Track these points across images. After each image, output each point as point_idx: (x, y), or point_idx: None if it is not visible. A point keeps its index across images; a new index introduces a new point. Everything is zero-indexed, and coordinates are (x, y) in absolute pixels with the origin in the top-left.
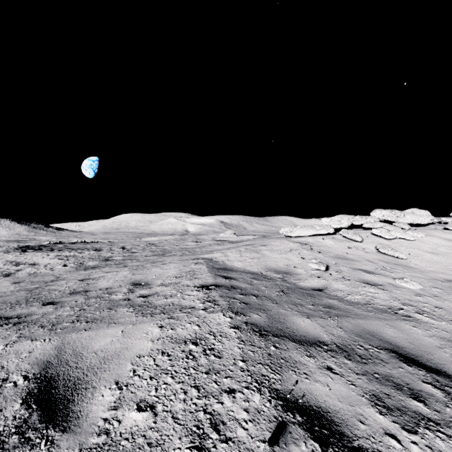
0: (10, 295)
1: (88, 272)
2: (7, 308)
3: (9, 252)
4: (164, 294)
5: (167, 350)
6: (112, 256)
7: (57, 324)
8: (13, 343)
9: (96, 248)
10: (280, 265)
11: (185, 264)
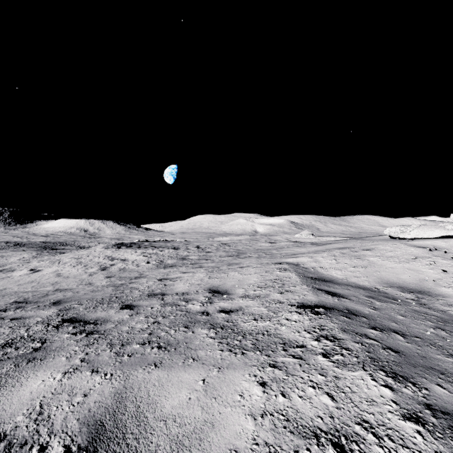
0: (99, 291)
1: (167, 271)
2: (90, 308)
3: (108, 248)
4: (251, 311)
5: (284, 452)
6: (188, 254)
7: (126, 344)
8: (72, 372)
9: (174, 247)
10: (404, 278)
11: (267, 269)
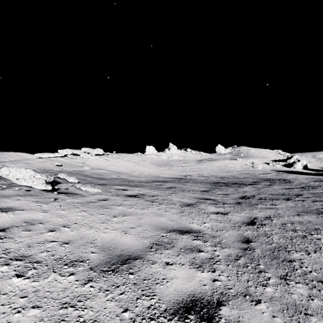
0: None
1: None
2: None
3: None
4: None
5: None
6: None
7: None
8: None
9: None
10: (41, 166)
11: None
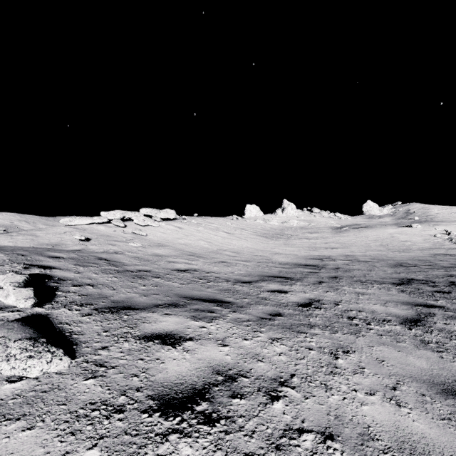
0: None
1: None
2: None
3: None
4: None
5: None
6: None
7: None
8: None
9: None
10: (52, 241)
11: None
